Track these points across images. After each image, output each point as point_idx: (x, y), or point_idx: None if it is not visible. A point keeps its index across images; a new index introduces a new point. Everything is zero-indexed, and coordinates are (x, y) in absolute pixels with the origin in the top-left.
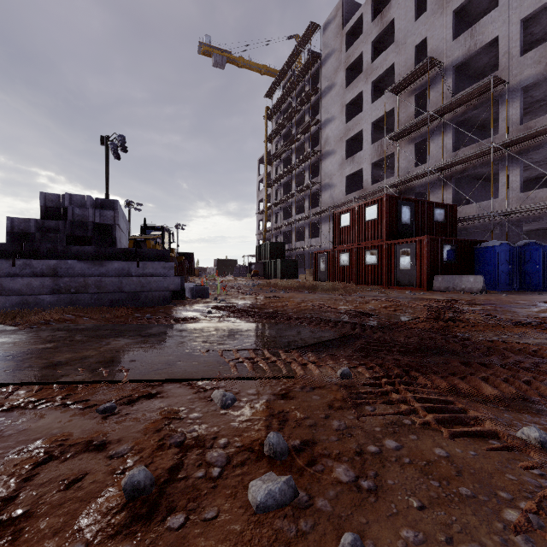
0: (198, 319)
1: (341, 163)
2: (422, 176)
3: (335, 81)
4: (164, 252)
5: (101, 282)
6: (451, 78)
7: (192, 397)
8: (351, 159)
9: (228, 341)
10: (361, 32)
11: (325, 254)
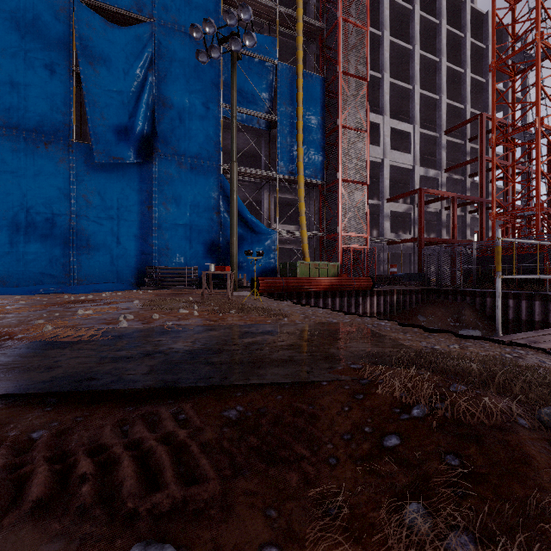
0: None
1: None
2: None
3: None
4: None
5: None
6: None
7: (135, 326)
8: None
9: (68, 347)
10: None
11: None
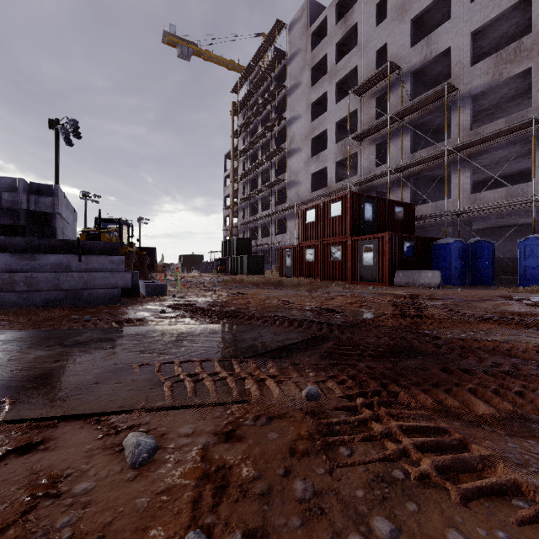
0: (146, 320)
1: (307, 161)
2: (383, 176)
3: (301, 80)
4: (113, 245)
5: (32, 278)
6: (409, 83)
7: (94, 445)
8: (316, 157)
9: (173, 349)
10: (326, 34)
11: (291, 250)
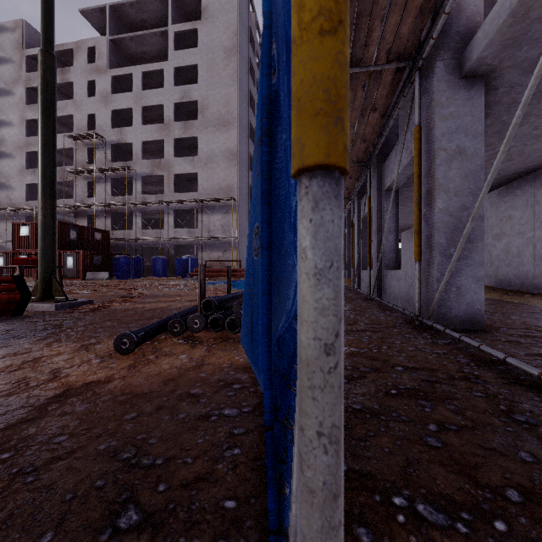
0: None
1: (21, 170)
2: (92, 206)
3: (14, 90)
4: None
5: None
6: (110, 150)
7: None
8: (33, 171)
9: None
10: None
11: (3, 255)
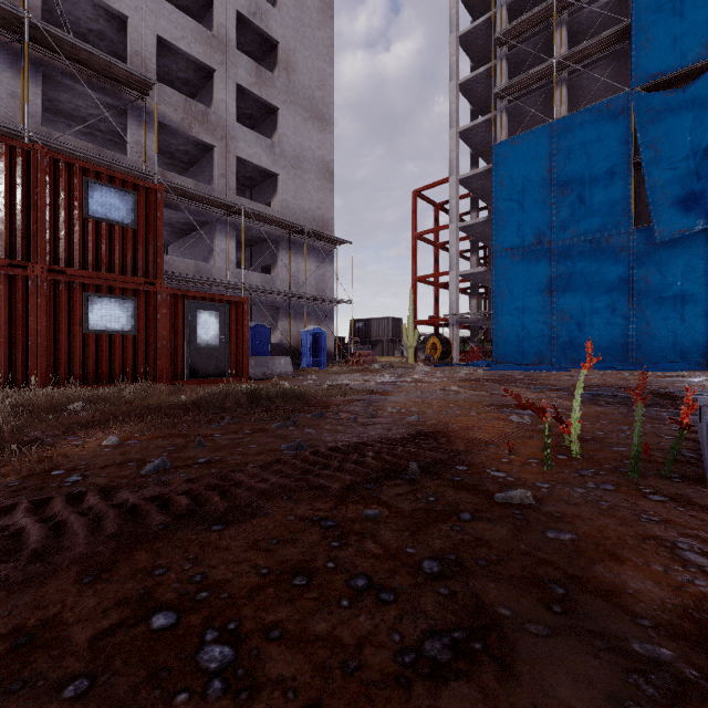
0: None
1: None
2: None
3: None
4: None
5: None
6: None
7: None
8: None
9: None
10: None
11: None
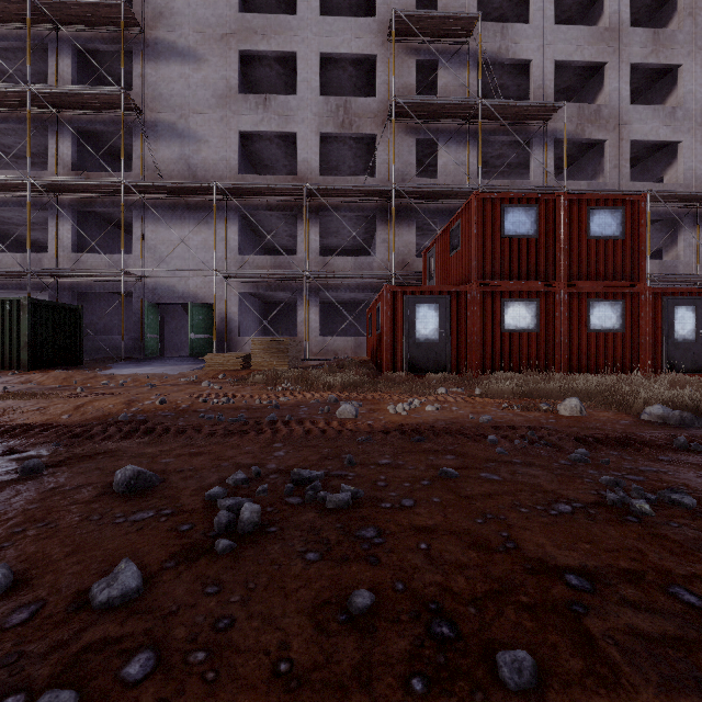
0: None
1: (224, 95)
2: (446, 196)
3: None
4: None
5: None
6: (476, 72)
7: None
8: (261, 99)
9: None
10: None
11: (440, 297)
